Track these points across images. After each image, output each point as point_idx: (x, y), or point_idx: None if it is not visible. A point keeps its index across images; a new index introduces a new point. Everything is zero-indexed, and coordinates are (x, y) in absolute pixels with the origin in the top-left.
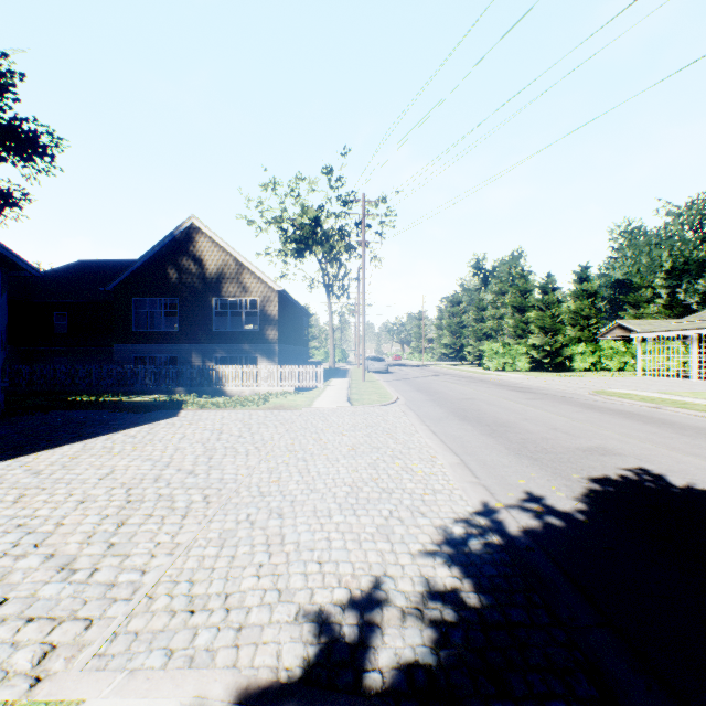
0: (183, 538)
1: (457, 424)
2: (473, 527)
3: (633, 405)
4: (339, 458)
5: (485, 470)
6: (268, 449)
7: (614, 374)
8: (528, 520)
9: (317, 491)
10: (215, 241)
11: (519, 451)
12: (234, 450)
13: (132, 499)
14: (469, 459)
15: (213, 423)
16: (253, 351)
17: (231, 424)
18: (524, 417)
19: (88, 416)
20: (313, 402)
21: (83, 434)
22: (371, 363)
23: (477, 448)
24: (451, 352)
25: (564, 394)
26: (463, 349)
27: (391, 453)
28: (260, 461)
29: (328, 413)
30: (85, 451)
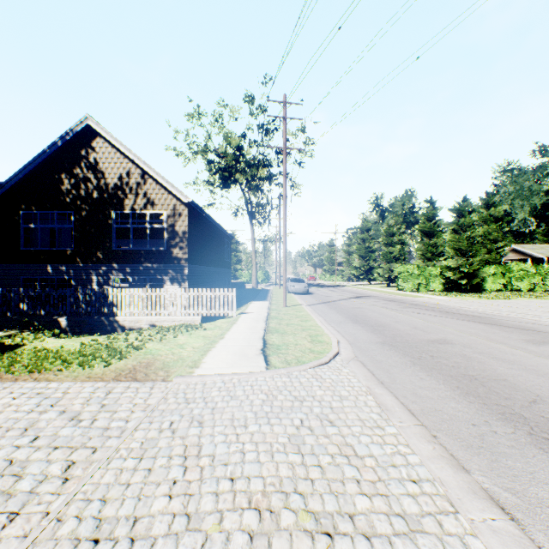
0: None
1: None
2: None
3: None
4: None
5: None
6: None
7: (534, 295)
8: None
9: None
10: (115, 146)
11: None
12: None
13: None
14: None
15: None
16: (158, 272)
17: None
18: None
19: None
20: (205, 354)
21: None
22: (291, 284)
23: None
24: (361, 273)
25: None
26: (372, 271)
27: None
28: None
29: (216, 398)
30: None
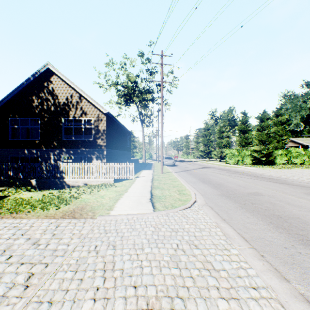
0: None
1: None
2: None
3: None
4: None
5: None
6: None
7: (304, 167)
8: None
9: None
10: (64, 80)
11: None
12: None
13: None
14: None
15: None
16: (89, 153)
17: None
18: None
19: None
20: (116, 202)
21: None
22: (165, 160)
23: None
24: (204, 154)
25: None
26: (210, 152)
27: None
28: None
29: (123, 230)
30: None
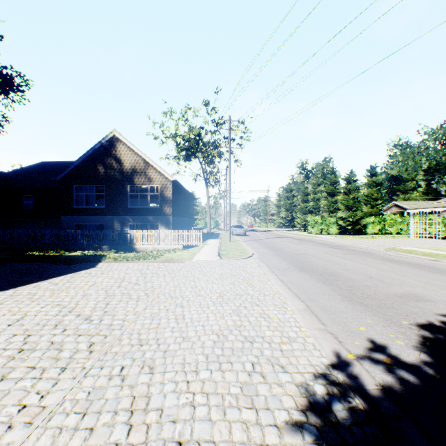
0: (51, 400)
1: (297, 273)
2: (333, 385)
3: (418, 258)
4: (209, 304)
5: (328, 316)
6: (155, 295)
7: (395, 236)
8: (383, 375)
9: (188, 339)
10: (130, 147)
11: (350, 297)
12: (128, 296)
13: (25, 347)
14: (313, 305)
15: (119, 272)
16: (155, 221)
17: (132, 273)
18: (345, 268)
19: (31, 267)
20: (194, 256)
21: (19, 281)
22: (234, 229)
23: (316, 294)
24: (286, 222)
25: (367, 250)
26: (294, 220)
27: (250, 300)
28: (146, 307)
29: (203, 264)
30: (12, 297)
